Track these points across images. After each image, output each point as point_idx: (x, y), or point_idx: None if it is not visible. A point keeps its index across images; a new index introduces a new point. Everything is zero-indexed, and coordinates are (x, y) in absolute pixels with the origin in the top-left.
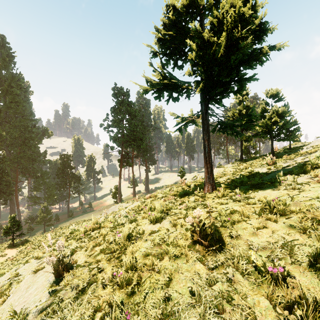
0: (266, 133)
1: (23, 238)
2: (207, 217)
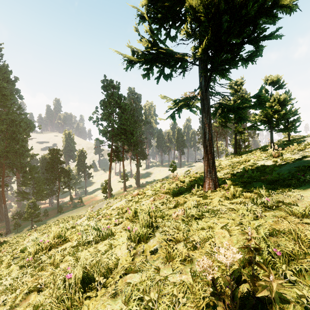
0: (266, 123)
1: (10, 234)
2: (247, 261)
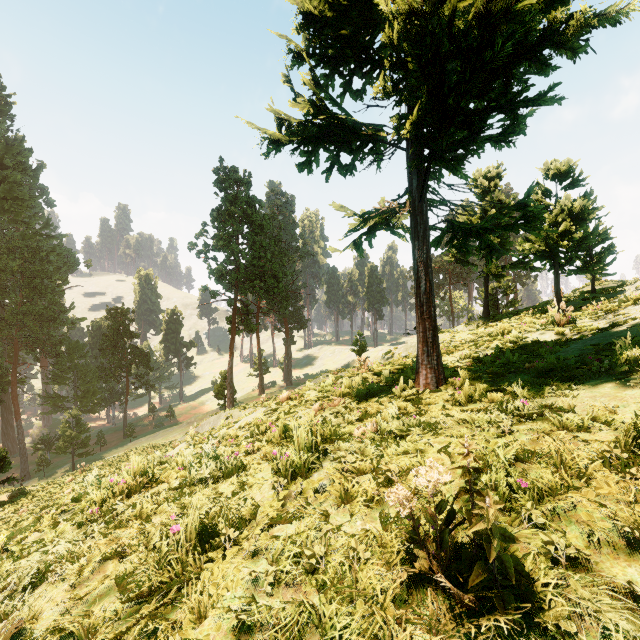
0: (545, 256)
1: (29, 482)
2: (464, 489)
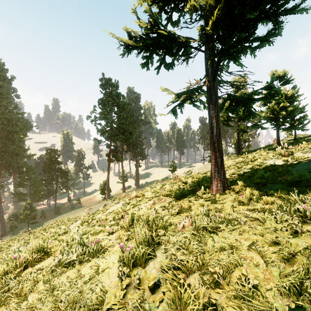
0: (272, 120)
1: (5, 237)
2: None
